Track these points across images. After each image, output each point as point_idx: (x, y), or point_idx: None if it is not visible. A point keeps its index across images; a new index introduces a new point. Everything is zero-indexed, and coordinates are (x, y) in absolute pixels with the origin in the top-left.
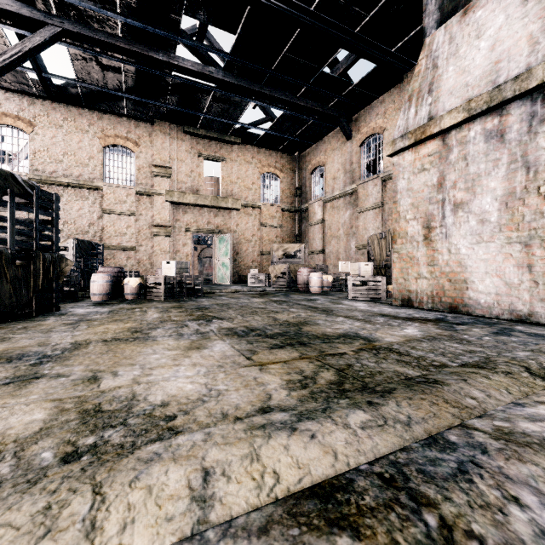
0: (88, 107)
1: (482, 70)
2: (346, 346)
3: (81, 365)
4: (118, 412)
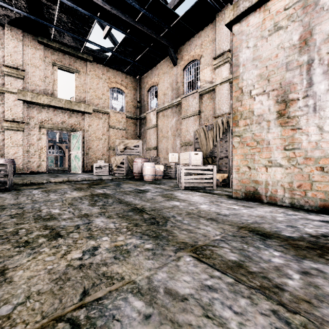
0: None
1: None
2: None
3: None
4: None
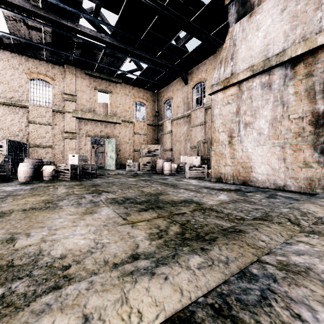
0: (18, 53)
1: (259, 48)
2: (185, 208)
3: (2, 229)
4: (26, 266)
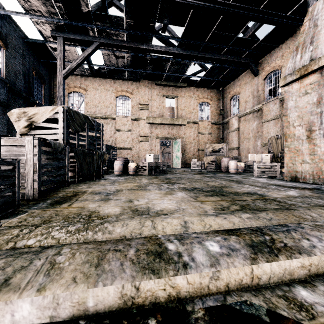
0: (109, 78)
1: None
2: (247, 197)
3: (123, 197)
4: (145, 211)
